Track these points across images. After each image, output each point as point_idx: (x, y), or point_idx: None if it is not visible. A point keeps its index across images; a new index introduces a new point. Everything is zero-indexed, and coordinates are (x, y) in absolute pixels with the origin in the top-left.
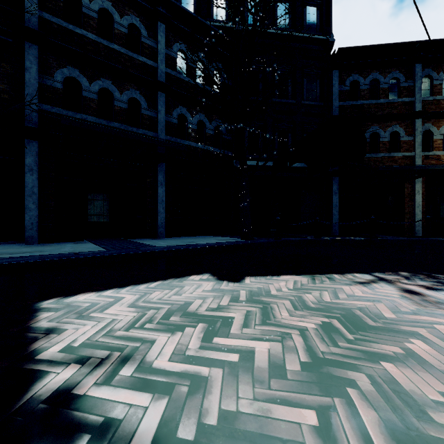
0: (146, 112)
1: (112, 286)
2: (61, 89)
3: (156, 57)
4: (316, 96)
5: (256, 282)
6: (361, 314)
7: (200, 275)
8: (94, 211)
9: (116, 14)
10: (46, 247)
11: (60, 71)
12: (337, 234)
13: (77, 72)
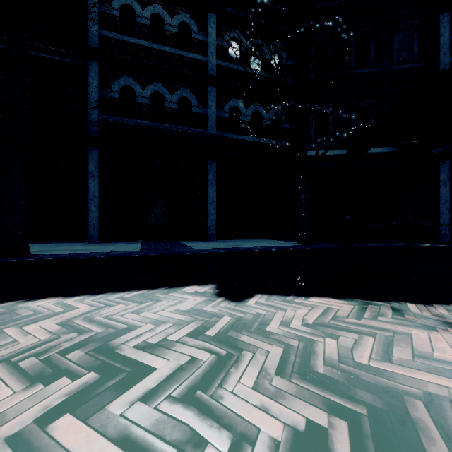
0: (196, 110)
1: (91, 291)
2: (118, 98)
3: (207, 51)
4: (413, 56)
5: (264, 303)
6: (425, 419)
7: (200, 286)
8: (151, 213)
9: (167, 16)
10: (98, 246)
11: (116, 82)
12: (447, 240)
13: (131, 80)
